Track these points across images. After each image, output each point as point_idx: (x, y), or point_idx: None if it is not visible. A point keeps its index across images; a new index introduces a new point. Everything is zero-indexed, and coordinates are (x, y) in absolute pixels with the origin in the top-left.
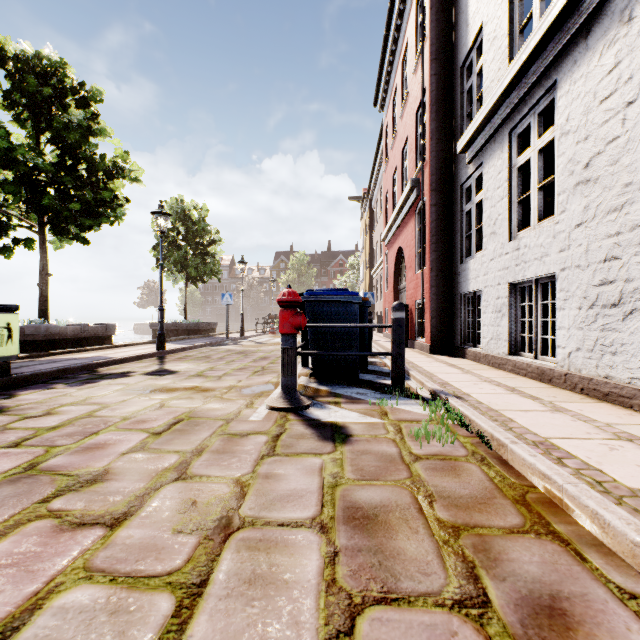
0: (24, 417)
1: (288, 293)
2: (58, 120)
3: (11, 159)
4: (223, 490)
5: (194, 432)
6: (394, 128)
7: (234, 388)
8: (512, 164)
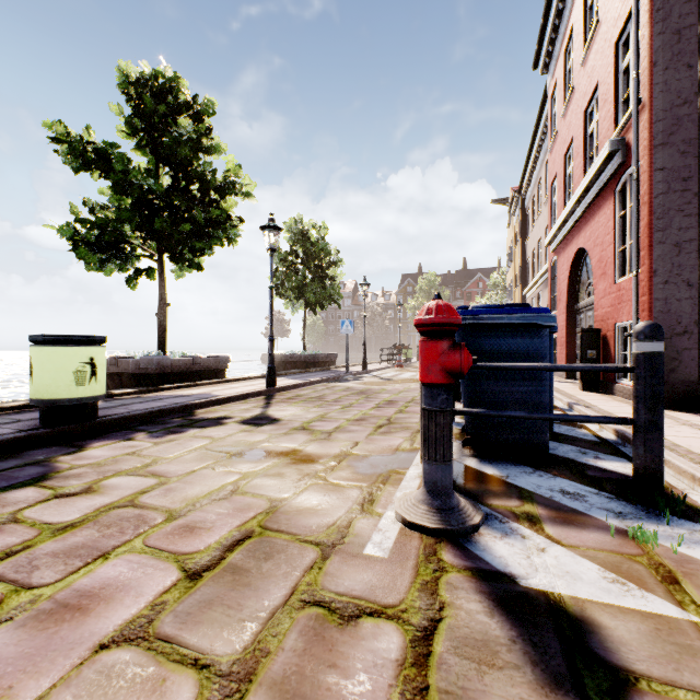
0: (55, 494)
1: (436, 308)
2: (169, 136)
3: (126, 183)
4: None
5: (256, 582)
6: (567, 87)
7: (346, 458)
8: None
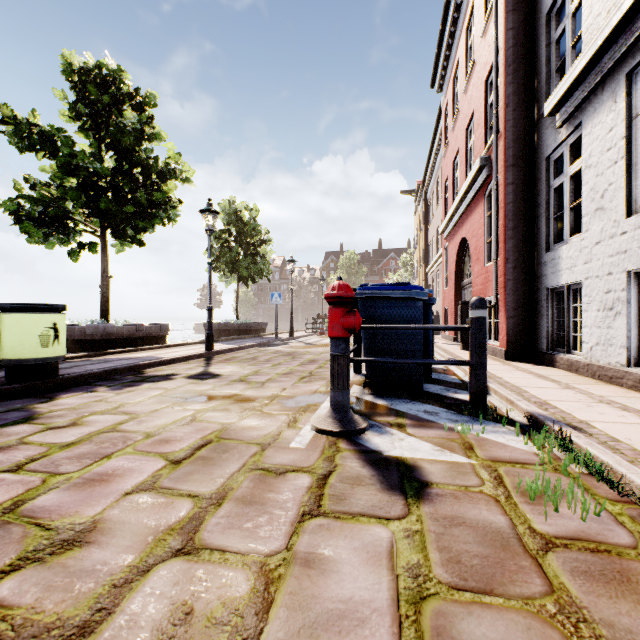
0: (47, 427)
1: (338, 286)
2: (114, 125)
3: (73, 165)
4: (238, 587)
5: (220, 463)
6: (455, 107)
7: (276, 398)
8: (632, 115)
